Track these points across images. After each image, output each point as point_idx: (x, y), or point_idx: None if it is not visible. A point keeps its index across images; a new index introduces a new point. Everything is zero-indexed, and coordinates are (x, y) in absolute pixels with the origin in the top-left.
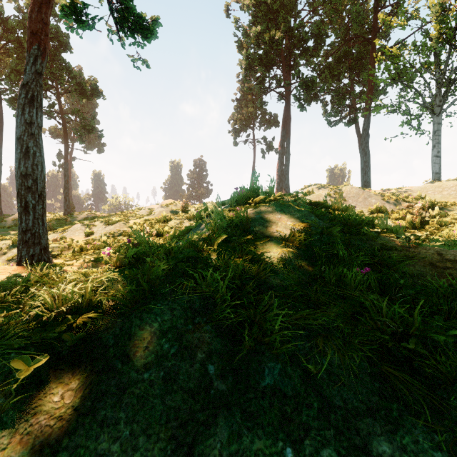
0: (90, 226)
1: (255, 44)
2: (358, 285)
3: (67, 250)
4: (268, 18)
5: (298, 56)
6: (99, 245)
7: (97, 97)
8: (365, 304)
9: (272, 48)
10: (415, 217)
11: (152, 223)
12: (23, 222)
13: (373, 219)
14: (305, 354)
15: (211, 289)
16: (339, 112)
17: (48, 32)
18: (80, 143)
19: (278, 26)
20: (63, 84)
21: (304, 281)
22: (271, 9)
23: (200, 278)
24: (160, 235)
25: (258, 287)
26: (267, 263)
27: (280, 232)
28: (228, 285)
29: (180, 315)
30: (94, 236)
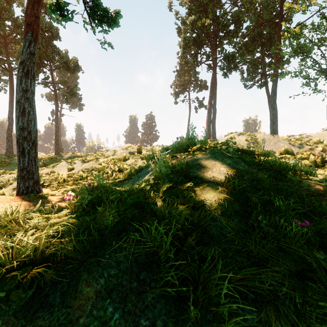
0: (71, 163)
1: (191, 29)
2: (299, 240)
3: (54, 182)
4: (200, 10)
5: (222, 37)
6: (77, 178)
7: (78, 71)
8: (307, 259)
9: (203, 32)
10: (316, 157)
11: (115, 161)
12: (21, 162)
13: (294, 165)
14: (254, 326)
15: (156, 243)
16: (253, 78)
17: (39, 23)
18: (66, 104)
19: (207, 16)
20: (54, 63)
21: (242, 229)
22: (202, 3)
23: (145, 231)
24: (121, 171)
25: (200, 236)
26: (207, 210)
27: (216, 178)
28: (171, 234)
29: (125, 270)
30: (74, 171)
